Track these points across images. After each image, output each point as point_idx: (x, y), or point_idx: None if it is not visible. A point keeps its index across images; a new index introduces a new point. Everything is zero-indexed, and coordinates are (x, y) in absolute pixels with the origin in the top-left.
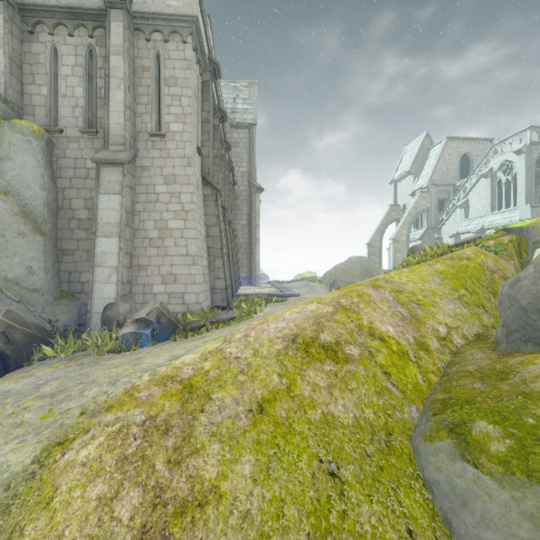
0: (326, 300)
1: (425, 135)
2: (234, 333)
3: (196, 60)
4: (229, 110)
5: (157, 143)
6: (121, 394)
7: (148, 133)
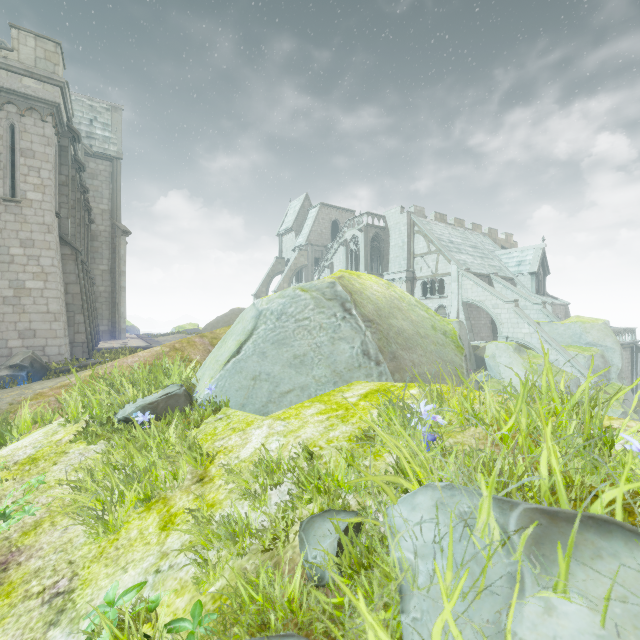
0: (167, 344)
1: (305, 196)
2: (103, 365)
3: (55, 133)
4: (84, 134)
5: (11, 208)
6: (34, 396)
7: (1, 198)
